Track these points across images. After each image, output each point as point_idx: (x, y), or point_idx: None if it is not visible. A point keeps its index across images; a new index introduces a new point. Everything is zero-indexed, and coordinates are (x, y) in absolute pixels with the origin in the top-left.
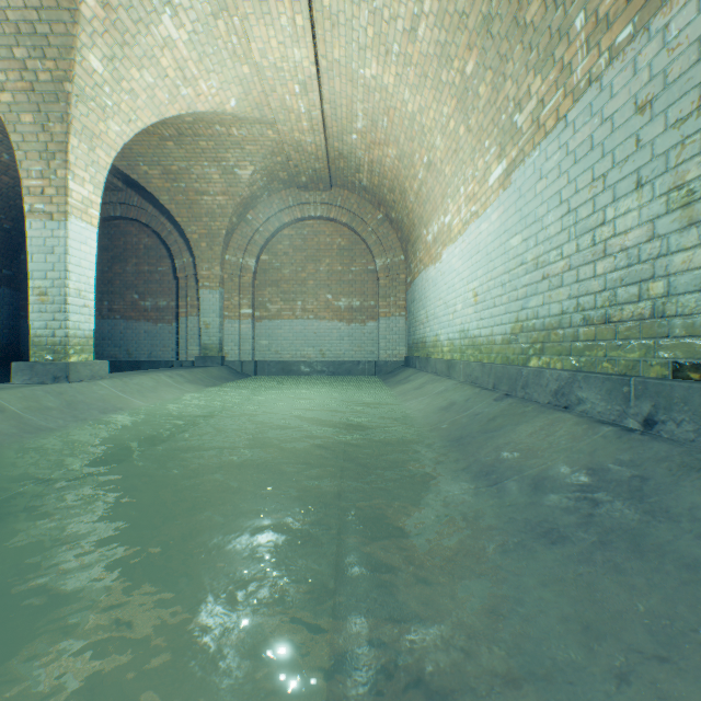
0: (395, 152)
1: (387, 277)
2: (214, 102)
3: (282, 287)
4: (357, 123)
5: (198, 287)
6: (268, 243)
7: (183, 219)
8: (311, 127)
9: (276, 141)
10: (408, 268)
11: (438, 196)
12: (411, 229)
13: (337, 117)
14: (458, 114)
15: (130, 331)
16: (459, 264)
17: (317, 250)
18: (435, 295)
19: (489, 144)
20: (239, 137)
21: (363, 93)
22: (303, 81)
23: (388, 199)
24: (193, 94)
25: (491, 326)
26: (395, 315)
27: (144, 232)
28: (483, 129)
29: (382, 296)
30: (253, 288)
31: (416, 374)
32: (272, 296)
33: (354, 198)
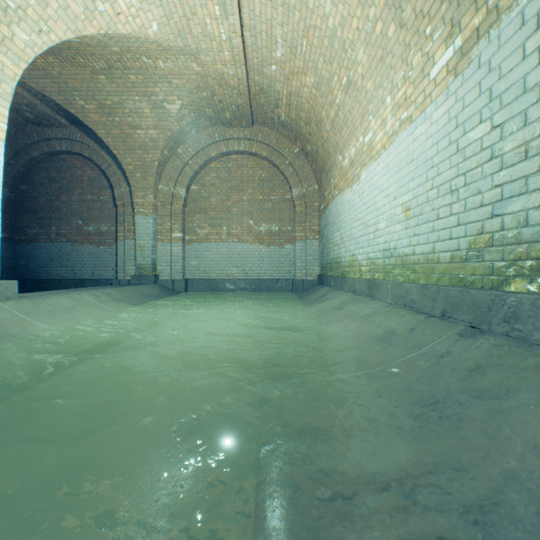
0: (313, 80)
1: (302, 205)
2: (135, 24)
3: (209, 214)
4: (276, 51)
5: (134, 213)
6: (197, 175)
7: (119, 152)
8: (233, 57)
9: (201, 75)
10: (321, 196)
11: (357, 117)
12: (325, 158)
13: (257, 47)
14: (388, 11)
15: (75, 253)
16: (383, 180)
17: (240, 181)
18: (351, 216)
19: (432, 28)
20: (165, 70)
21: (282, 14)
22: (223, 1)
23: (304, 133)
24: (111, 12)
25: (431, 242)
26: (310, 239)
27: (87, 165)
28: (423, 14)
29: (298, 221)
30: (184, 215)
31: (333, 292)
32: (200, 222)
33: (273, 134)
